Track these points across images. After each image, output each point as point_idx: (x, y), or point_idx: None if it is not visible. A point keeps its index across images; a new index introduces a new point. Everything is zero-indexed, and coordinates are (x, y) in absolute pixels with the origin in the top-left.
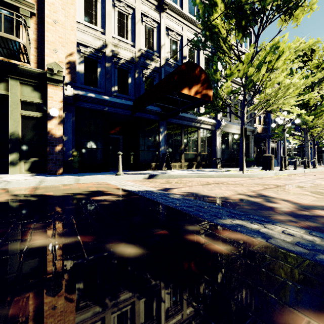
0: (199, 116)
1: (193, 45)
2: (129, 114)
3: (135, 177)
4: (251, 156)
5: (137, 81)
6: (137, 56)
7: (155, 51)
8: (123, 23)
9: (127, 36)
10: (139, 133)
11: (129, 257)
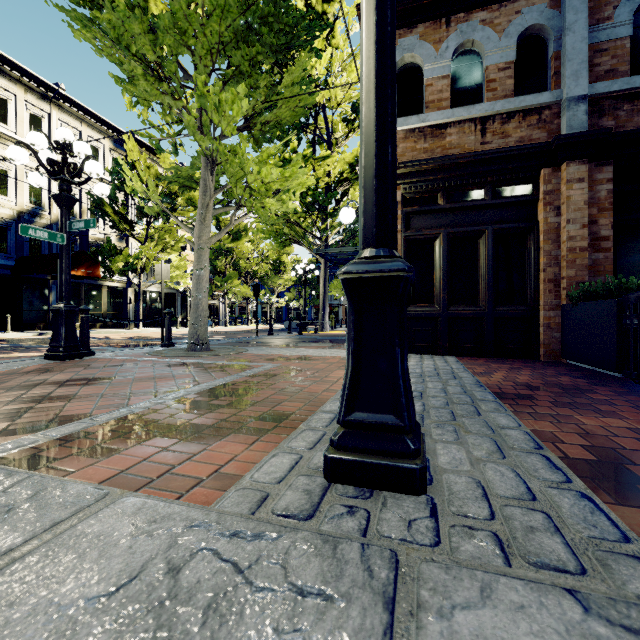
0: (98, 279)
1: (91, 211)
2: (10, 274)
3: (26, 334)
4: (178, 315)
5: (21, 240)
6: (21, 214)
7: (44, 206)
8: (0, 179)
9: (7, 192)
10: (23, 293)
11: (42, 340)
